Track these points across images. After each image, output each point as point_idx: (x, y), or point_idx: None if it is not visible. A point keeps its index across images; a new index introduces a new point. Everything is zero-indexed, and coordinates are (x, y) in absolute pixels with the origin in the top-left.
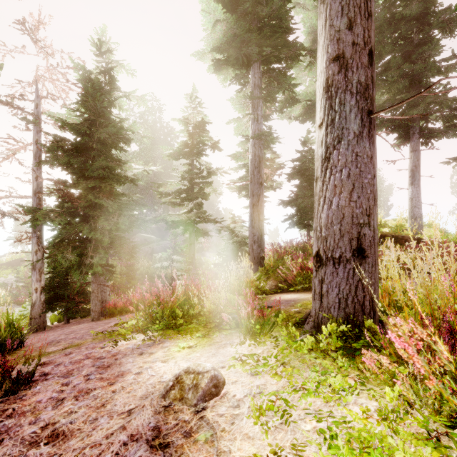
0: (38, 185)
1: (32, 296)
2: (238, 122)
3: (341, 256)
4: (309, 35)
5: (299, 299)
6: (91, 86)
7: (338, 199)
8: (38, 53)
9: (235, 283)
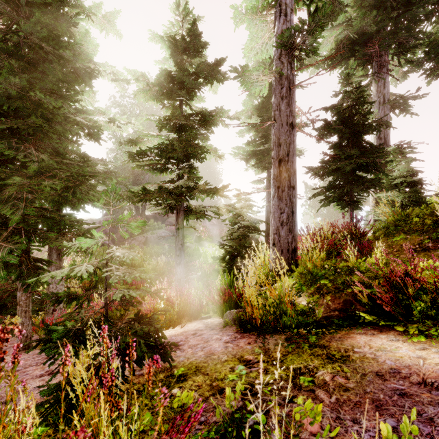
0: None
1: None
2: (253, 26)
3: None
4: None
5: None
6: None
7: None
8: None
9: (254, 303)
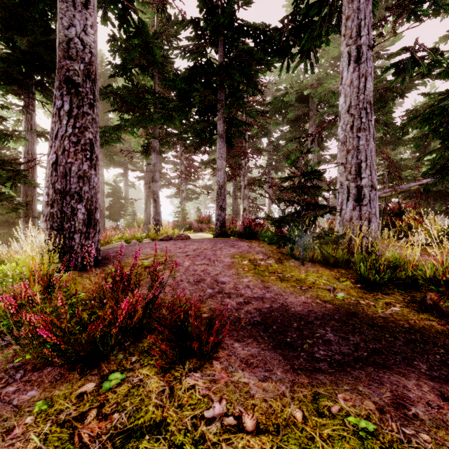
0: None
1: None
2: None
3: (148, 223)
4: None
5: None
6: None
7: (148, 216)
8: None
9: None
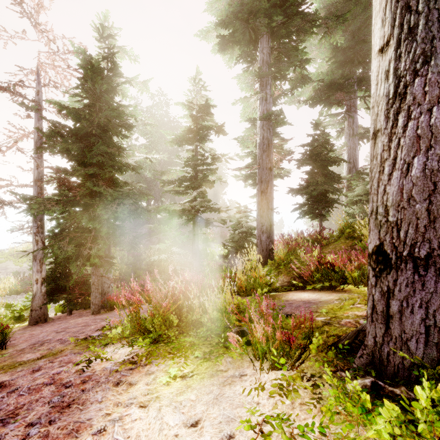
0: (39, 173)
1: (33, 287)
2: (245, 103)
3: (431, 255)
4: (321, 11)
5: (321, 302)
6: (91, 69)
7: (425, 159)
8: (39, 39)
9: (242, 279)
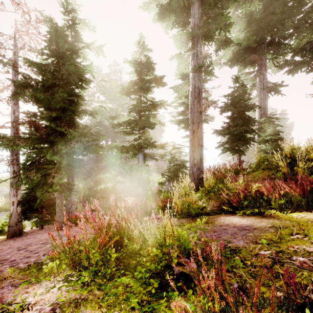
0: (15, 117)
1: (10, 208)
2: (180, 59)
3: None
4: None
5: (255, 229)
6: (55, 33)
7: None
8: (16, 11)
9: (178, 203)
